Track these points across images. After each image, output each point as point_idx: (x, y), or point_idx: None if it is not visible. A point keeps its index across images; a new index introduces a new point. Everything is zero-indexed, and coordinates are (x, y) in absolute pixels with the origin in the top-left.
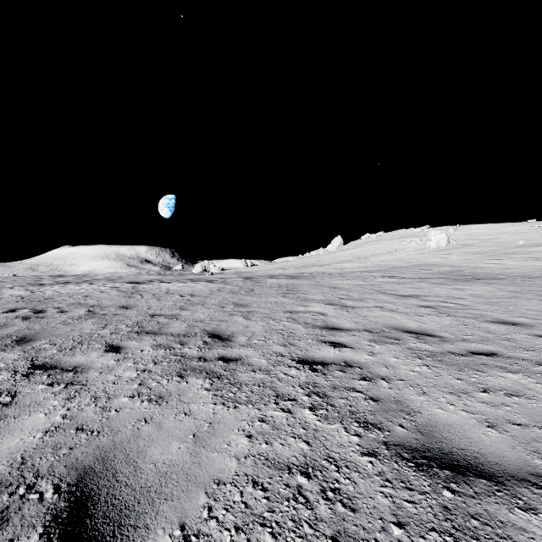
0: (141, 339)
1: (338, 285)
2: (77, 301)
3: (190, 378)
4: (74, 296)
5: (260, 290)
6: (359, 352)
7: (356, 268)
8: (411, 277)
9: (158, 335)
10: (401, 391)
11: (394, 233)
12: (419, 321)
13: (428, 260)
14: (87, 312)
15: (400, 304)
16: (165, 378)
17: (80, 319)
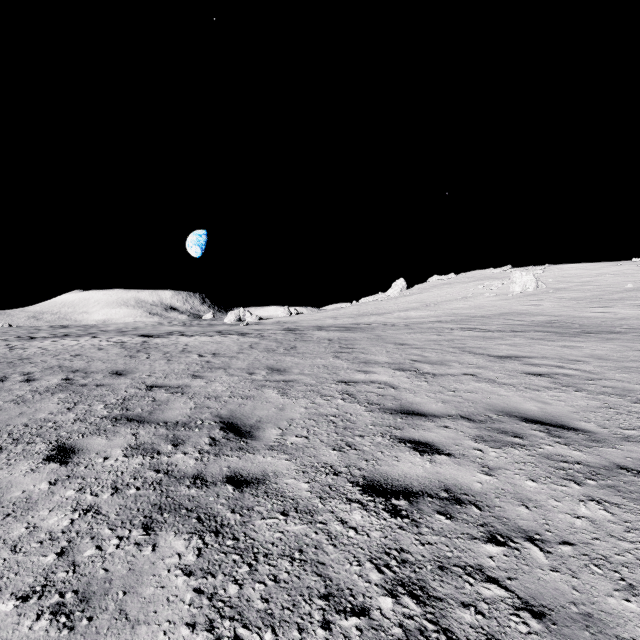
0: (114, 432)
1: (406, 341)
2: (59, 364)
3: (162, 535)
4: (60, 356)
5: (304, 348)
6: (465, 466)
7: (424, 317)
8: (499, 329)
9: (144, 425)
10: (582, 581)
11: (468, 274)
12: (538, 400)
13: (515, 307)
14: (62, 380)
15: (499, 370)
16: (116, 535)
17: (45, 394)
